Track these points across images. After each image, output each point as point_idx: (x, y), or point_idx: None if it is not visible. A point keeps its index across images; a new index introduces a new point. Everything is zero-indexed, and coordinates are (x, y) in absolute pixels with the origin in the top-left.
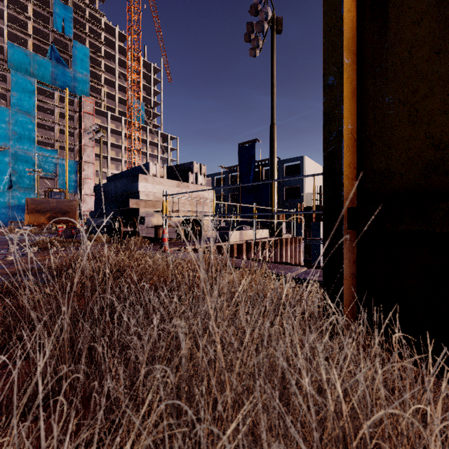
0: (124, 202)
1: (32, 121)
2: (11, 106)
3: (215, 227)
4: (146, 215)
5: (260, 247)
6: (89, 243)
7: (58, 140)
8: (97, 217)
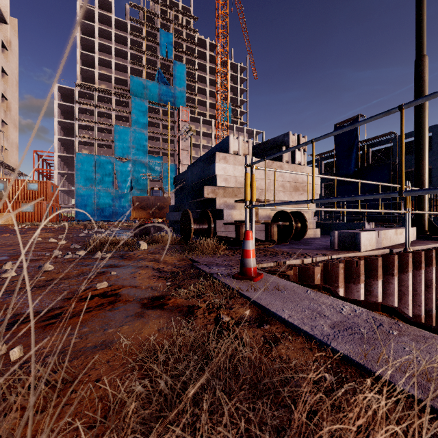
0: (199, 191)
1: (145, 135)
2: (132, 125)
3: (316, 223)
4: (226, 206)
5: (423, 262)
6: (144, 246)
7: (163, 148)
8: (176, 211)
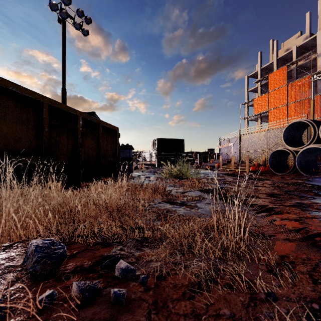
0: None
1: None
2: None
3: None
4: None
5: None
6: None
7: None
8: None
